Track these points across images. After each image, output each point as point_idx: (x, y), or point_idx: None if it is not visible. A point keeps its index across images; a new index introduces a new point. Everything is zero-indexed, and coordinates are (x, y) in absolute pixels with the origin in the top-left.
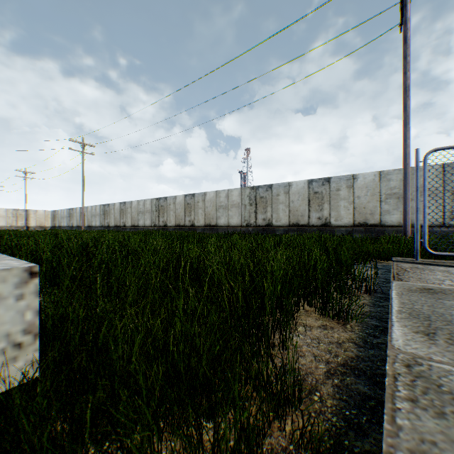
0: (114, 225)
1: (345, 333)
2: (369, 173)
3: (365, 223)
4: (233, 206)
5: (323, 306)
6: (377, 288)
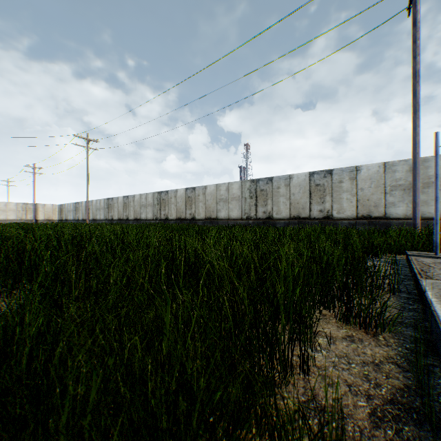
0: (117, 219)
1: (379, 347)
2: (373, 164)
3: (369, 216)
4: (233, 199)
5: (347, 312)
6: (402, 287)
